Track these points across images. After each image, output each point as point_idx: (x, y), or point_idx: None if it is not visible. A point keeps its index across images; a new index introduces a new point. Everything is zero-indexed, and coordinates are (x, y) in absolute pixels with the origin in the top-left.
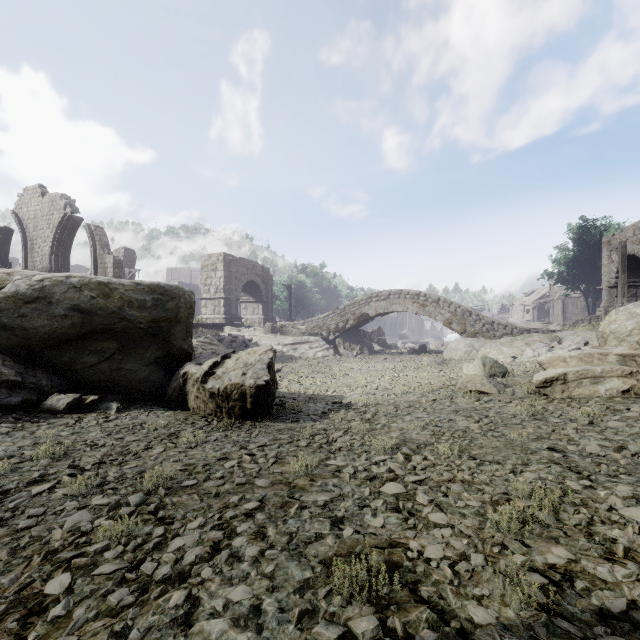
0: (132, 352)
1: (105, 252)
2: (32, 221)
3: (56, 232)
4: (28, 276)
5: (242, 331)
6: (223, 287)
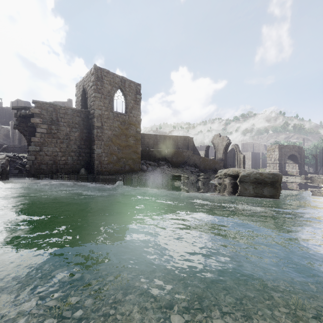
0: (265, 188)
1: (240, 153)
2: (217, 144)
3: (224, 147)
4: (243, 170)
5: (288, 178)
6: (278, 158)
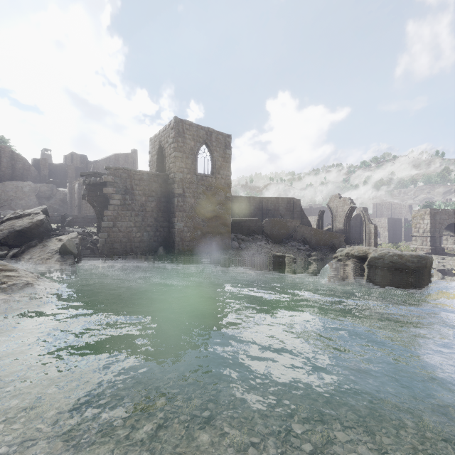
0: (407, 276)
1: (369, 223)
2: (335, 208)
3: (346, 214)
4: (373, 250)
5: (445, 259)
6: (429, 230)
